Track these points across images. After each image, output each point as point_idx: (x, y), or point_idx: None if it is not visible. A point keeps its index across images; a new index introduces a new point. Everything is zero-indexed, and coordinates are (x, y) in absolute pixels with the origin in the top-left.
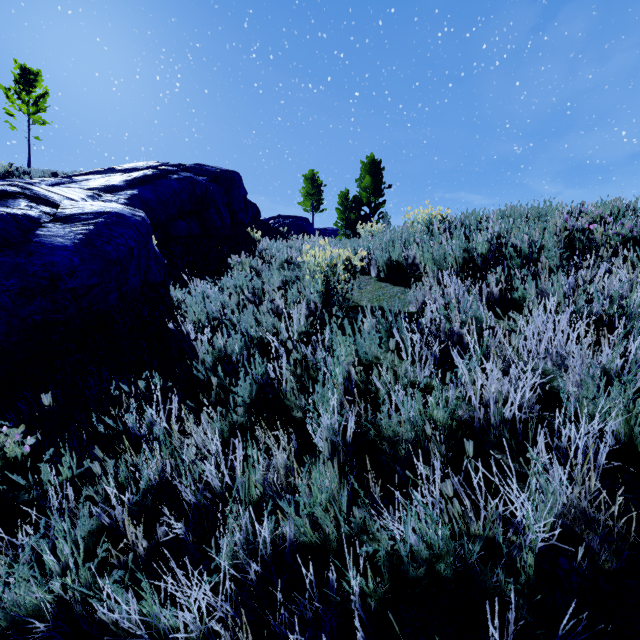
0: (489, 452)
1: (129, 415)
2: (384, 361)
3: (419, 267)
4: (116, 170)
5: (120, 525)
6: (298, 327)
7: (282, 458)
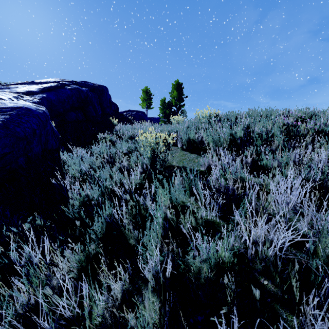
0: (259, 278)
1: (11, 253)
2: (187, 203)
3: (205, 143)
4: (35, 82)
5: None
6: (135, 180)
7: (119, 285)
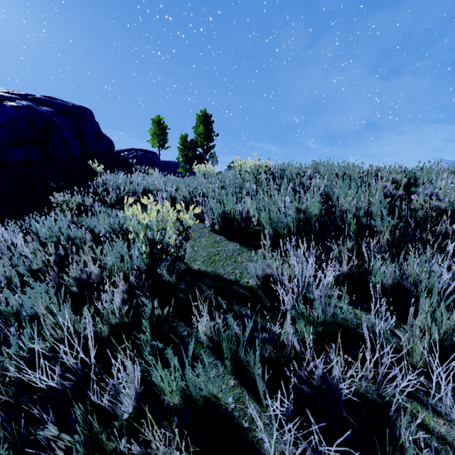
0: None
1: None
2: (226, 399)
3: (253, 220)
4: None
5: None
6: (107, 319)
7: None
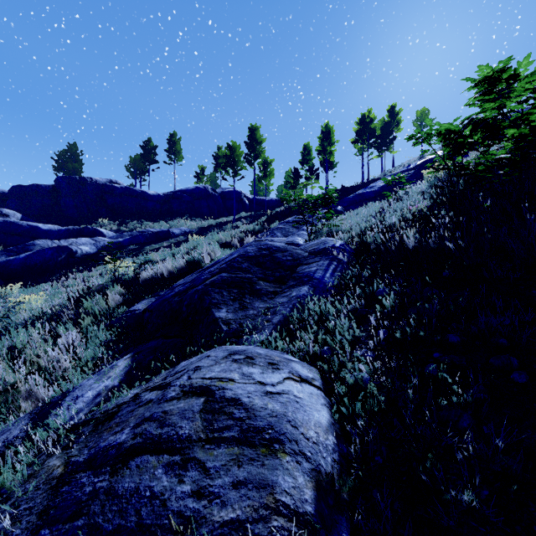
0: None
1: None
2: None
3: None
4: None
5: None
6: None
7: None
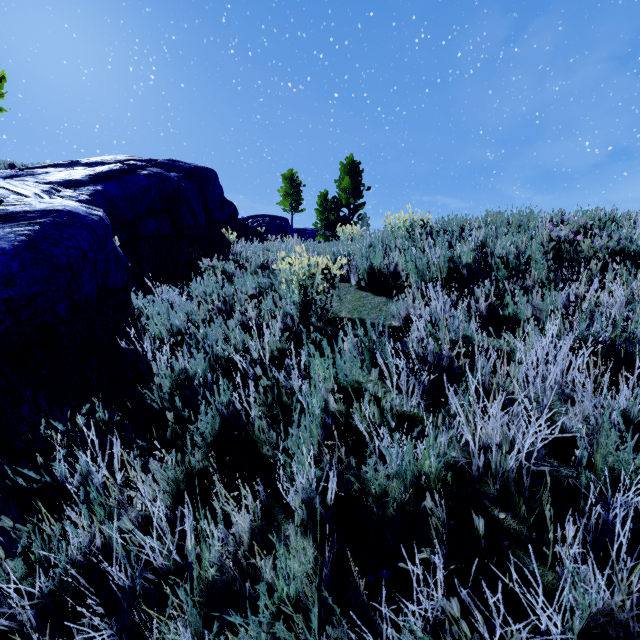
0: (490, 508)
1: (58, 465)
2: (366, 385)
3: (401, 276)
4: (81, 163)
5: (26, 631)
6: (272, 343)
7: (246, 519)
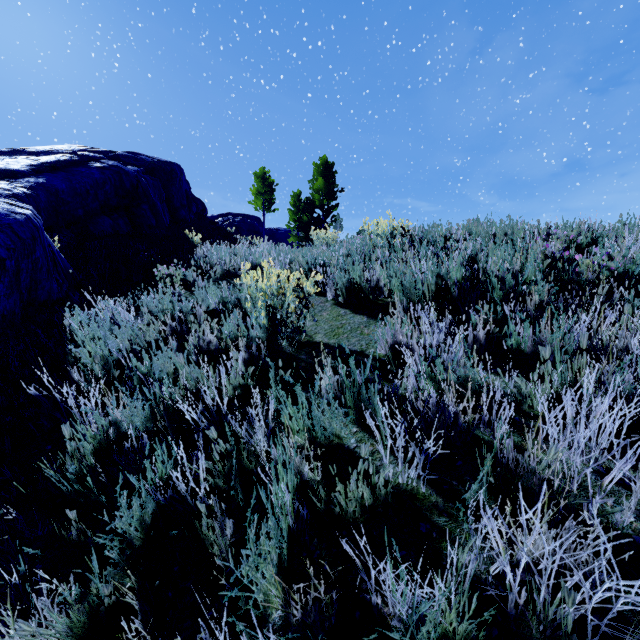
0: None
1: None
2: (349, 440)
3: (383, 291)
4: (26, 152)
5: None
6: (233, 379)
7: None
